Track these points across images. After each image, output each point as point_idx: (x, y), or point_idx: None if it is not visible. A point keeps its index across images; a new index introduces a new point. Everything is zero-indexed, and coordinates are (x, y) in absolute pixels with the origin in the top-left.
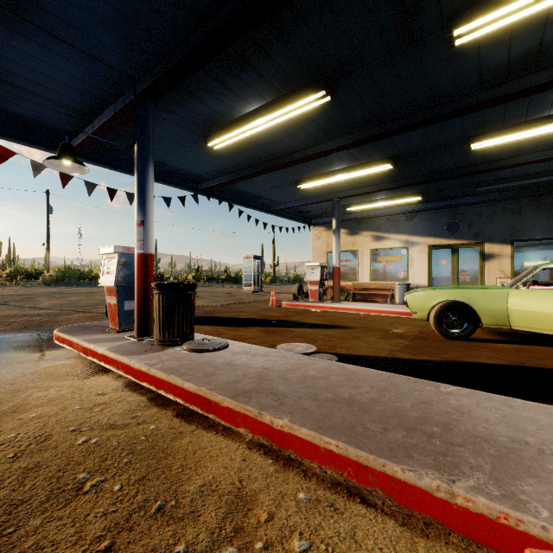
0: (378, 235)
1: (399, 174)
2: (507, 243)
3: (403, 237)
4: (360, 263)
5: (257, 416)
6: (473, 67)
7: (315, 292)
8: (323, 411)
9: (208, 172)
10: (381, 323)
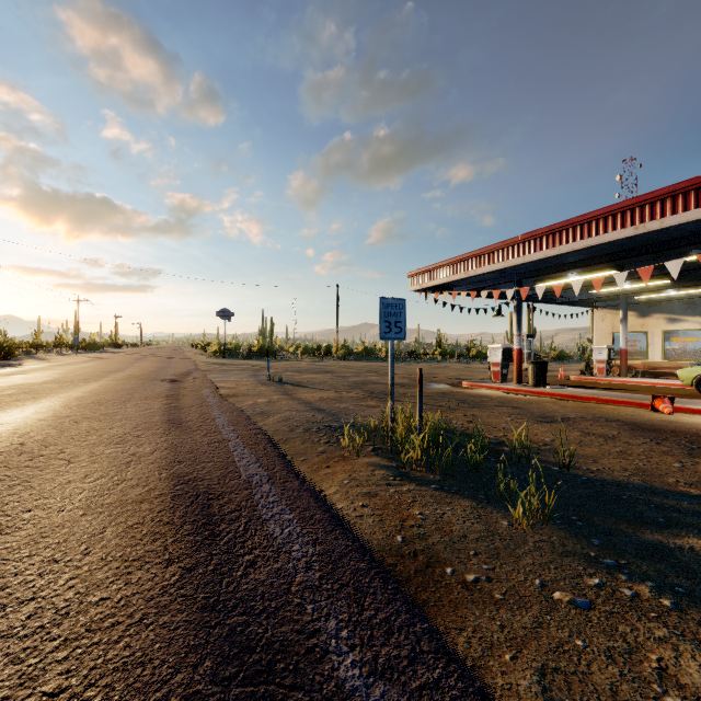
0: (672, 317)
1: (682, 279)
2: None
3: (700, 319)
4: (650, 343)
5: (598, 397)
6: None
7: (602, 369)
8: (619, 397)
9: None
10: (661, 390)
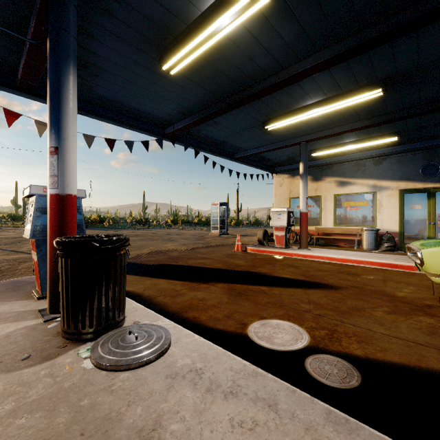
0: (343, 180)
1: (382, 107)
2: None
3: (371, 181)
4: (323, 208)
5: None
6: None
7: (281, 238)
8: None
9: (171, 113)
10: (370, 280)
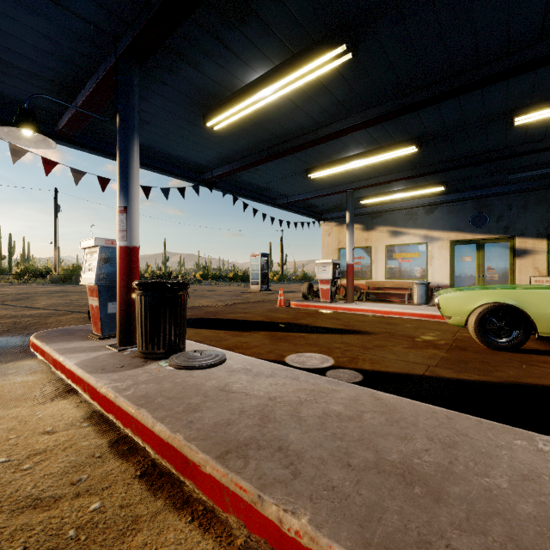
0: (394, 230)
1: (422, 159)
2: (542, 237)
3: (422, 232)
4: (374, 260)
5: (255, 503)
6: (538, 6)
7: (327, 291)
8: (365, 496)
9: (210, 160)
10: (404, 328)
